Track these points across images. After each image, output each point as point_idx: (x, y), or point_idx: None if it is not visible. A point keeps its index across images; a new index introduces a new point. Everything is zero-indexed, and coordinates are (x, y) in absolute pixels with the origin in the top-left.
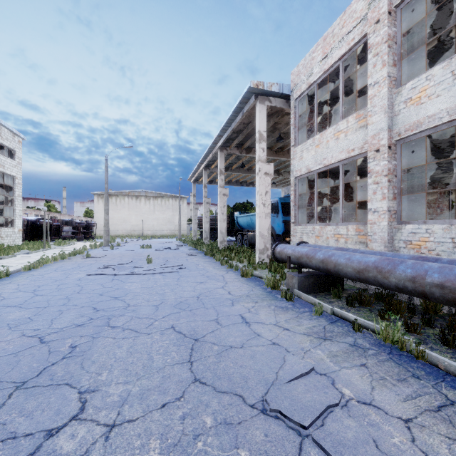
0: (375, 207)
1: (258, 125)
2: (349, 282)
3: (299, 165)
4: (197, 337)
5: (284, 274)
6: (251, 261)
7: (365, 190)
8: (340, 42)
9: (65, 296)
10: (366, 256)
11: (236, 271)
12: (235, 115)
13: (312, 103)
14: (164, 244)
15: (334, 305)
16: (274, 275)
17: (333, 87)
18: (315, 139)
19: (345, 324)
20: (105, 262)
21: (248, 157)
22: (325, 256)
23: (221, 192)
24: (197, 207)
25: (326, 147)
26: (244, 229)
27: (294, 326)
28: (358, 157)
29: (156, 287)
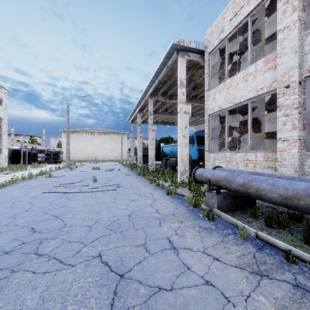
0: (285, 136)
1: (180, 74)
2: (258, 200)
3: (212, 105)
4: (123, 271)
5: (202, 193)
6: (173, 181)
7: (262, 125)
8: (249, 0)
9: (13, 214)
10: (293, 182)
11: (162, 189)
12: (161, 69)
13: (222, 57)
14: (109, 167)
15: (253, 225)
16: (195, 195)
17: (239, 43)
18: (226, 83)
19: (274, 251)
20: (61, 181)
21: (170, 103)
22: (246, 181)
23: (150, 128)
24: (134, 140)
25: (236, 88)
26: (167, 156)
27: (223, 255)
28: (265, 94)
29: (95, 205)
